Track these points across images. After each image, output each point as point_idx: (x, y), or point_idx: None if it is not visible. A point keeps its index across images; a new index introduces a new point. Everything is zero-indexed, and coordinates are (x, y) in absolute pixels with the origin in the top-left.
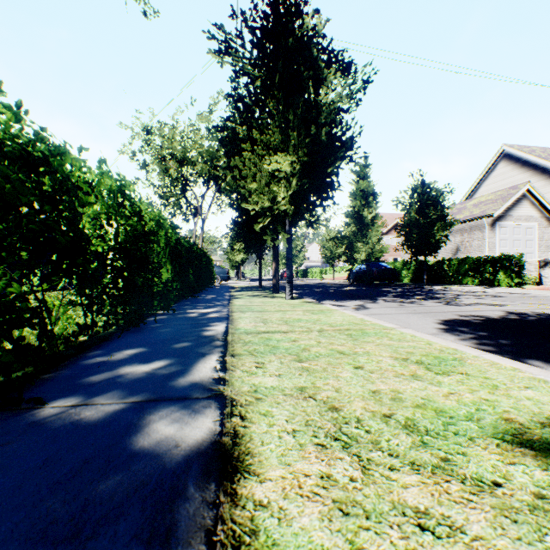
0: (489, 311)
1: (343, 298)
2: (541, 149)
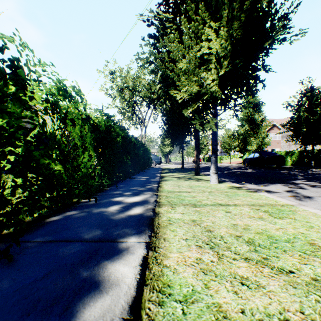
0: None
1: (259, 181)
2: None
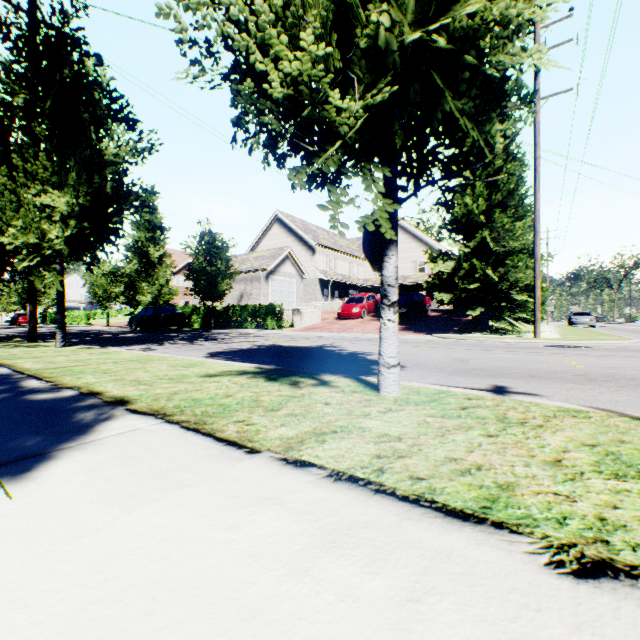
0: (245, 345)
1: (128, 344)
2: (301, 221)
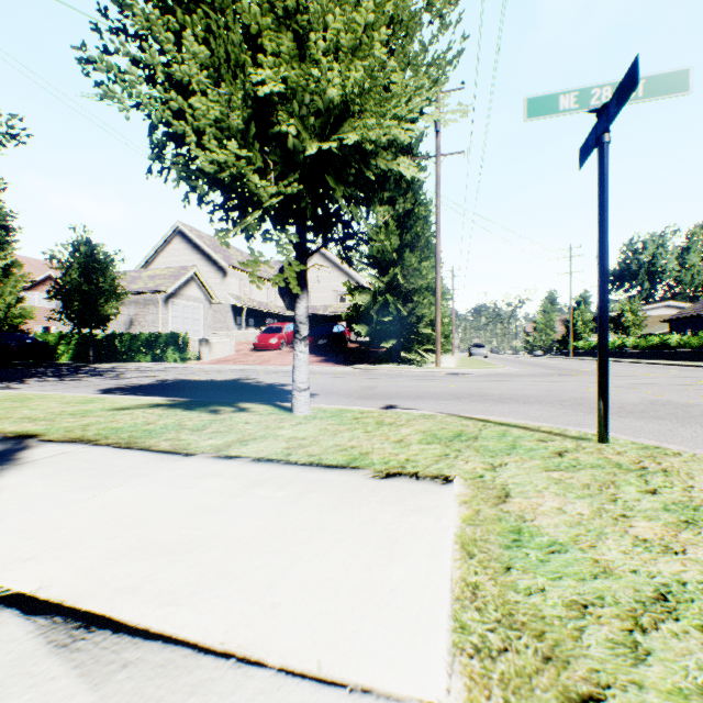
0: (145, 380)
1: None
2: (210, 237)
